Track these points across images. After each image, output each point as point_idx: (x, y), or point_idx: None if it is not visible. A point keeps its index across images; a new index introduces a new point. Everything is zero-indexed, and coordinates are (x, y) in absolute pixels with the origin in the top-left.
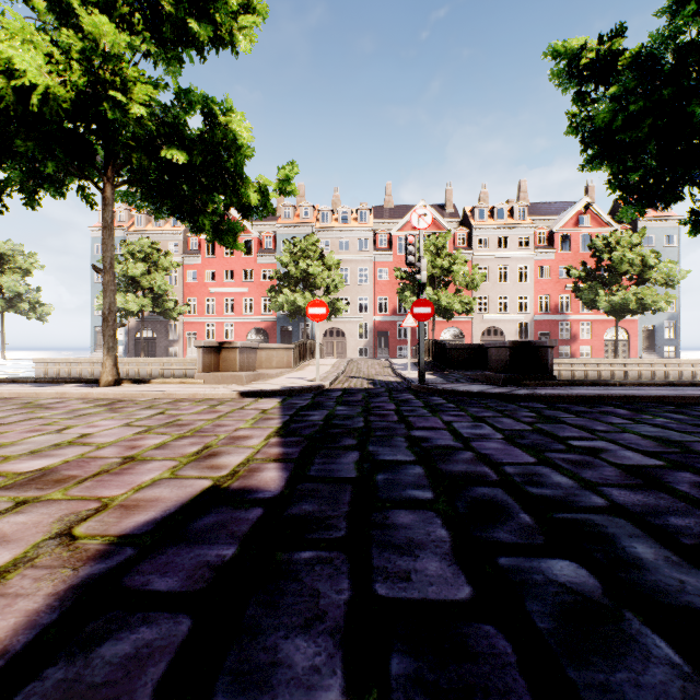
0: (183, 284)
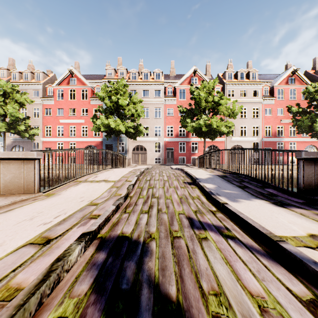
0: (42, 117)
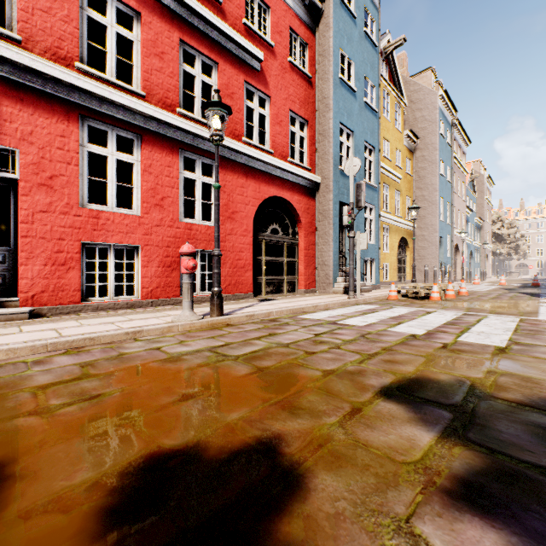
0: None
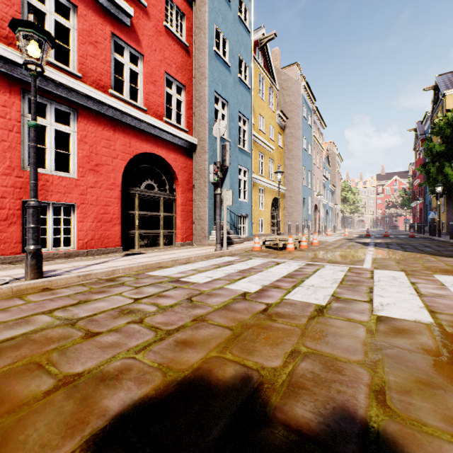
0: None
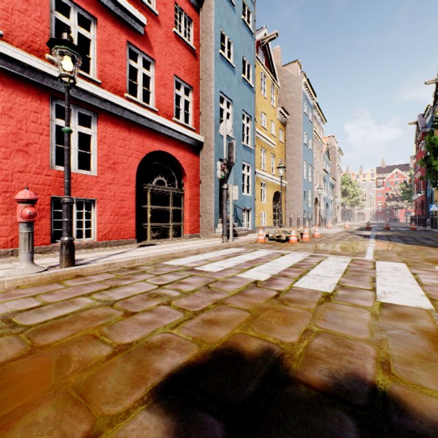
0: None
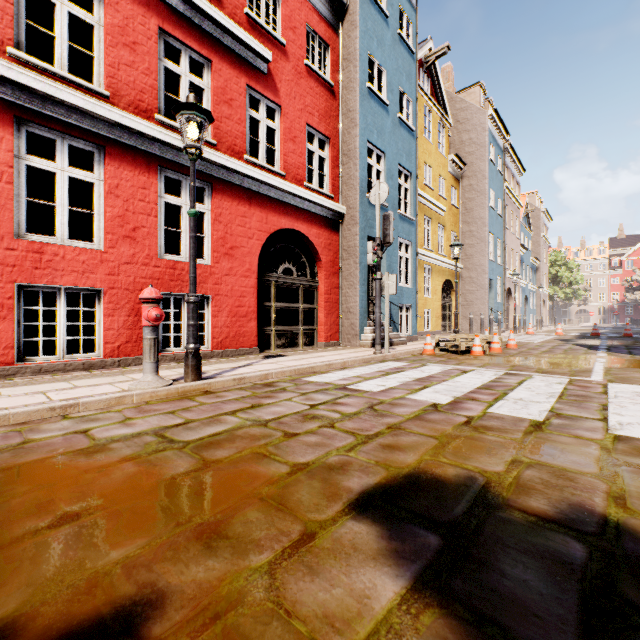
0: None
